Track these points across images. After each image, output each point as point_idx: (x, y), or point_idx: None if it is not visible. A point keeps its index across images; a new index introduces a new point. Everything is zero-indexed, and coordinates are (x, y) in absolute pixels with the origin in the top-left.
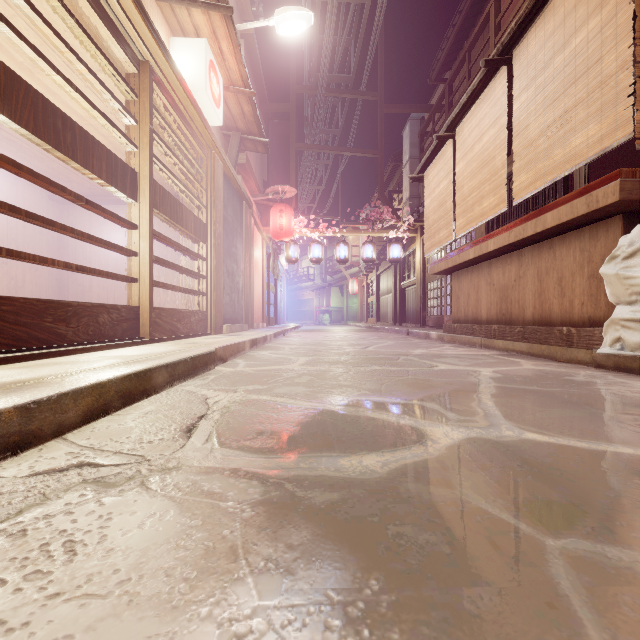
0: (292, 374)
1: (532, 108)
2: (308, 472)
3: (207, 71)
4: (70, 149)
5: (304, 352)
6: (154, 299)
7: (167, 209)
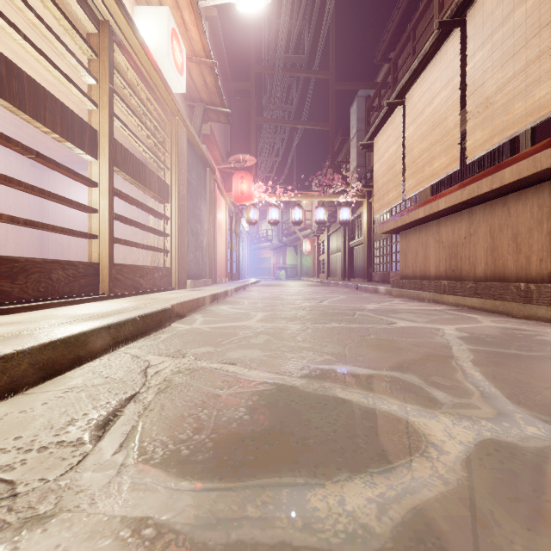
0: (248, 333)
1: (488, 65)
2: (259, 532)
3: (169, 38)
4: (17, 98)
5: (262, 307)
6: (126, 257)
7: (129, 168)
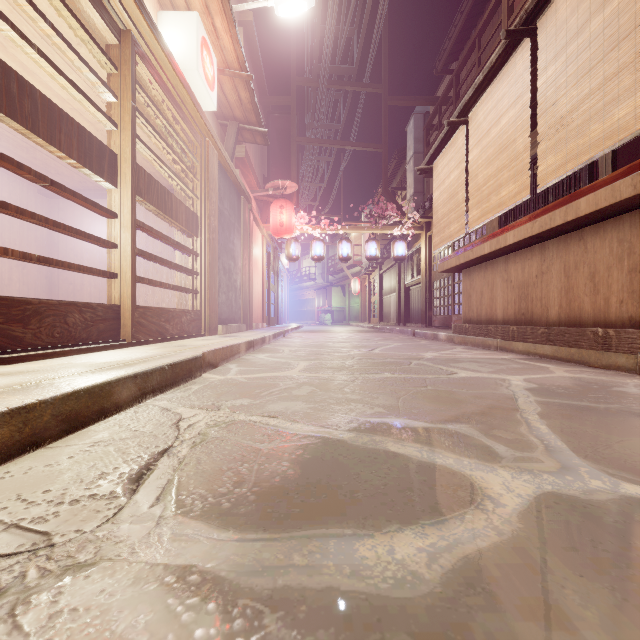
0: (290, 383)
1: (562, 81)
2: (306, 579)
3: (199, 48)
4: (29, 119)
5: (305, 355)
6: (148, 298)
7: (153, 198)
